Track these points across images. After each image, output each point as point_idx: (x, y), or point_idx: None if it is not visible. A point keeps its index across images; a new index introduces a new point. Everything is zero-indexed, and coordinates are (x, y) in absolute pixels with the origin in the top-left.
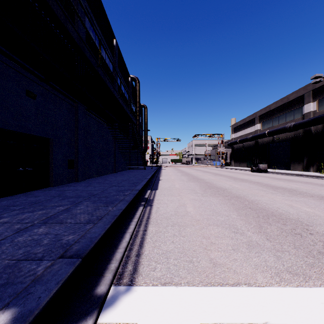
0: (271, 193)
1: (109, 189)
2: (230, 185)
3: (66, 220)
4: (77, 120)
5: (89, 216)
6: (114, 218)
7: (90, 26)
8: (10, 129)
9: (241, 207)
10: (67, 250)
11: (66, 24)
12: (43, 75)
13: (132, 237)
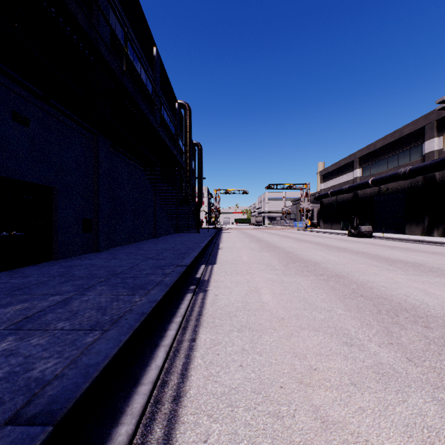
0: (386, 269)
1: (142, 263)
2: (323, 256)
3: (56, 323)
4: (97, 160)
5: (98, 315)
6: (140, 319)
7: (118, 25)
8: None
9: (348, 294)
10: (31, 399)
11: None
12: (41, 89)
13: (170, 354)
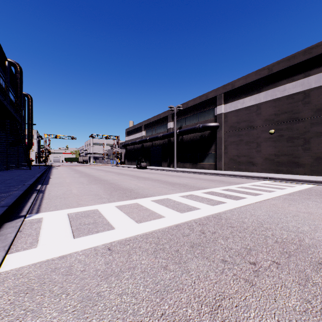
0: (133, 180)
1: None
2: (112, 177)
3: None
4: None
5: None
6: (17, 196)
7: None
8: None
9: (109, 187)
10: None
11: None
12: None
13: (33, 204)
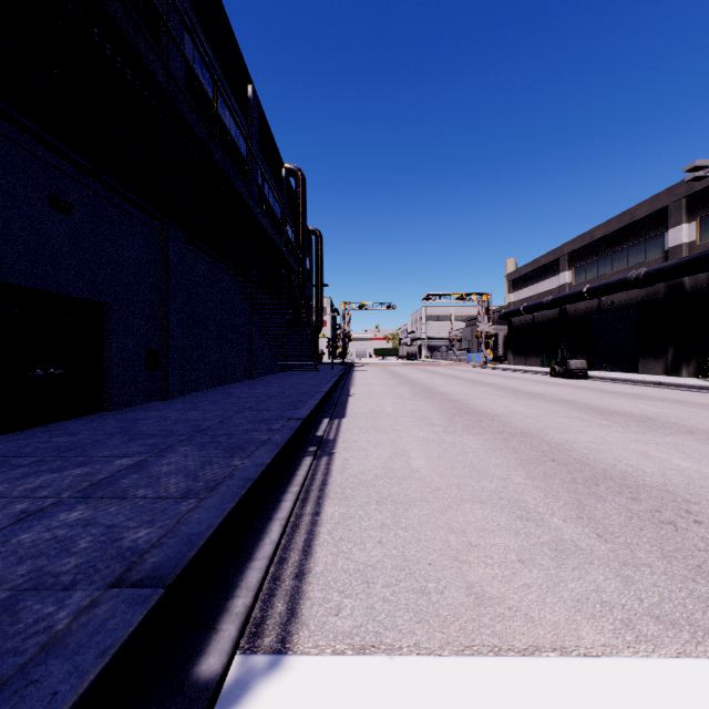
0: (598, 425)
1: (237, 416)
2: (507, 406)
3: (134, 490)
4: (167, 262)
5: (188, 482)
6: (246, 486)
7: (196, 54)
8: (13, 283)
9: (534, 458)
10: (132, 566)
11: (136, 42)
12: (89, 161)
13: (287, 530)
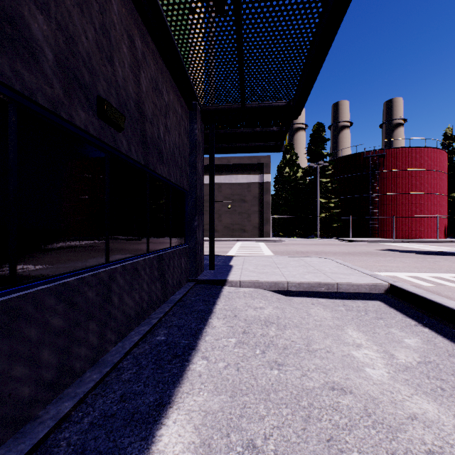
0: None
1: None
2: None
3: None
4: None
5: None
6: None
7: None
8: None
9: None
10: (215, 255)
11: None
12: None
13: None
